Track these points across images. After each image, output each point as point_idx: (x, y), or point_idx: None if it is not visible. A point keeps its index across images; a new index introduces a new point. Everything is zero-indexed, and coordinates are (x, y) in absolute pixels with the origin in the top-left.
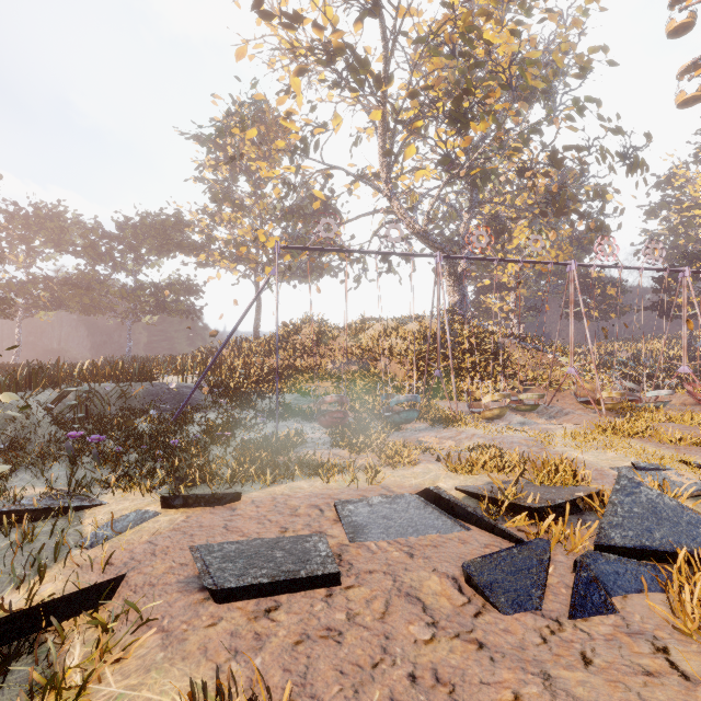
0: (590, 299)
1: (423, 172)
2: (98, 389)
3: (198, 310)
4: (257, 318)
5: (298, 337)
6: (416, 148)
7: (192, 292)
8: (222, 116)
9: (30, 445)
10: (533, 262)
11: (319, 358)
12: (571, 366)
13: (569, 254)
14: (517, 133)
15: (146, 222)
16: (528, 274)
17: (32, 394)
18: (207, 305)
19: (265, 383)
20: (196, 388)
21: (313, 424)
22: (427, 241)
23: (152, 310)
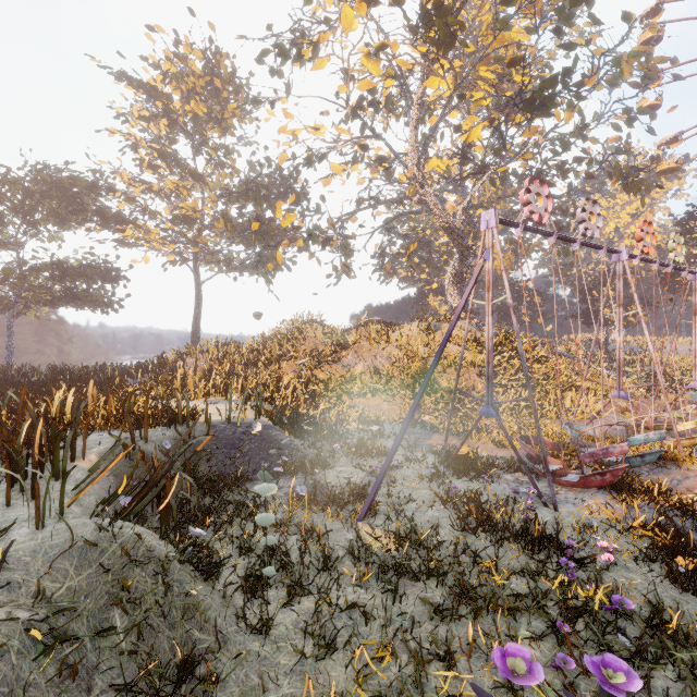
0: (523, 306)
1: (435, 163)
2: (144, 448)
3: (116, 302)
4: (198, 314)
5: (308, 342)
6: (442, 134)
7: (109, 279)
8: (166, 55)
9: (196, 658)
10: (677, 267)
11: (349, 368)
12: (694, 380)
13: (509, 264)
14: (569, 133)
15: (45, 177)
16: (468, 280)
17: (117, 502)
18: (129, 295)
19: (311, 406)
20: (399, 444)
21: (507, 475)
22: (458, 238)
23: (54, 300)
